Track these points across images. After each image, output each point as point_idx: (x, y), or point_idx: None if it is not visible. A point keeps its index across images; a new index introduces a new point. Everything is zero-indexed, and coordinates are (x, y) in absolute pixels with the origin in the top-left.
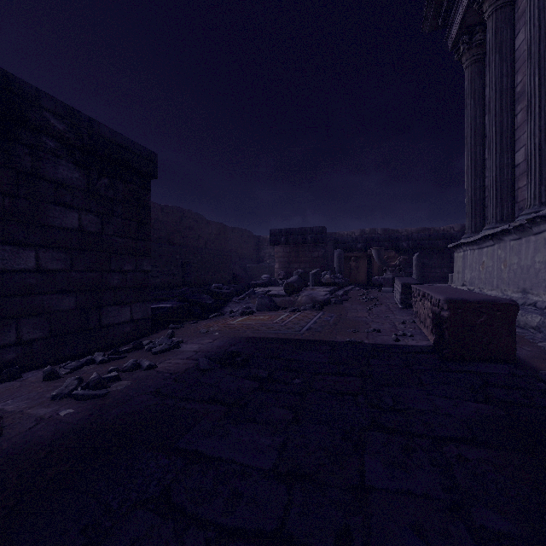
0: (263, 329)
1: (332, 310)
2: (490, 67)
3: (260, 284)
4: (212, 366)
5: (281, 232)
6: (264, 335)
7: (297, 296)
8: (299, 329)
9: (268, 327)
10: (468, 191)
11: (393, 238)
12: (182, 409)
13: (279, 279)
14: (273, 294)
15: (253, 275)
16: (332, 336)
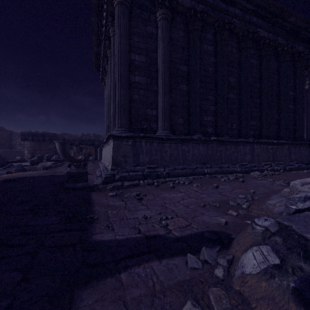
0: (19, 176)
1: (51, 169)
2: (106, 97)
3: (15, 161)
4: (3, 182)
5: (29, 134)
6: (20, 177)
7: (36, 165)
8: (35, 174)
9: (22, 175)
10: (105, 130)
11: (92, 140)
12: (0, 185)
13: (27, 159)
14: (24, 165)
15: (6, 157)
16: (46, 175)
